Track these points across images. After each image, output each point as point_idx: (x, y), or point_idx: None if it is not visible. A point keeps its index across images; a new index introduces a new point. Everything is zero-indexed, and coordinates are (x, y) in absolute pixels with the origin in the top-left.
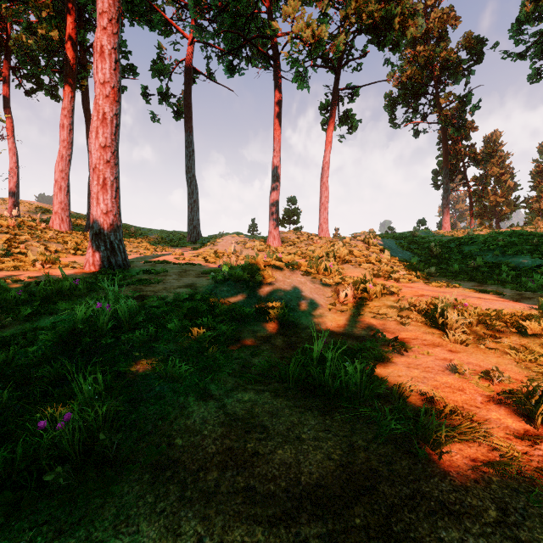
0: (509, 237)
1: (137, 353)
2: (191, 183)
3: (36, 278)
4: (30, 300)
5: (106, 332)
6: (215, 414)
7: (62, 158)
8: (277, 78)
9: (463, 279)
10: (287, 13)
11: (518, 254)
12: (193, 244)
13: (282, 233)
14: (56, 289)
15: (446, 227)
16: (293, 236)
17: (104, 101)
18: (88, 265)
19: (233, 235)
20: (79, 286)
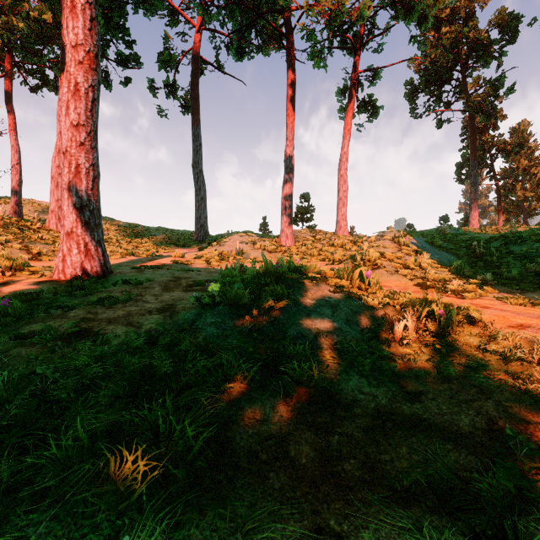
0: None
1: None
2: (198, 179)
3: None
4: None
5: None
6: None
7: (59, 152)
8: (291, 57)
9: (532, 289)
10: None
11: None
12: (199, 244)
13: (295, 232)
14: None
15: (474, 224)
16: (308, 234)
17: (77, 68)
18: (57, 272)
19: (241, 234)
20: (9, 309)
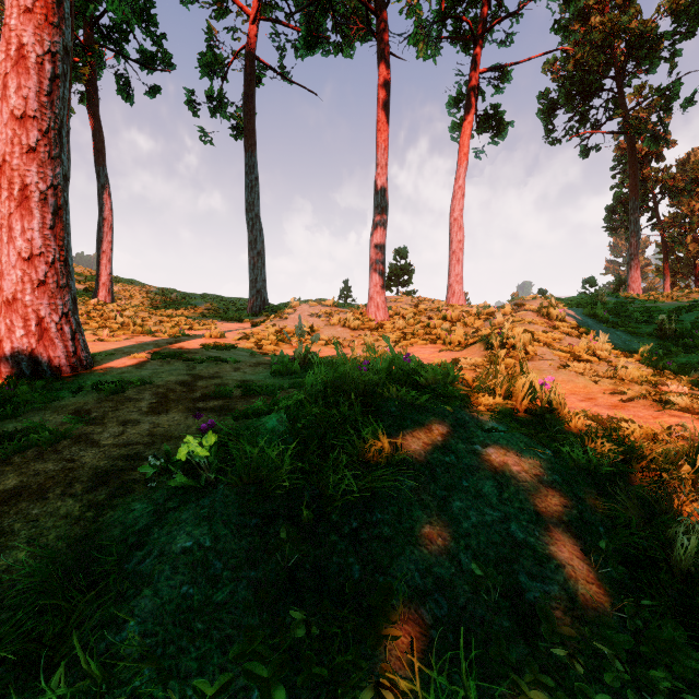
0: None
1: None
2: (253, 227)
3: None
4: None
5: None
6: None
7: None
8: (383, 44)
9: None
10: None
11: None
12: (254, 317)
13: (388, 300)
14: None
15: (635, 289)
16: (407, 303)
17: (22, 20)
18: None
19: (312, 303)
20: None
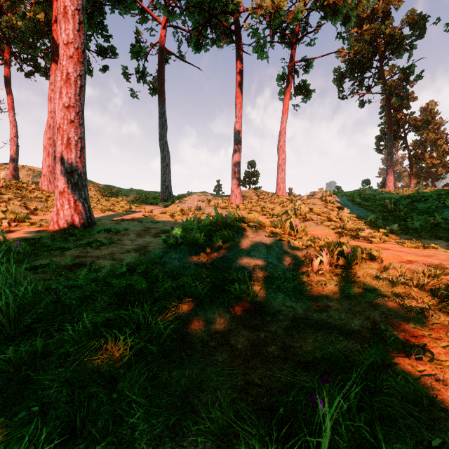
0: None
1: None
2: (163, 149)
3: None
4: None
5: None
6: None
7: (49, 127)
8: (239, 50)
9: (429, 237)
10: None
11: None
12: (164, 202)
13: (243, 192)
14: None
15: (390, 186)
16: (253, 194)
17: (68, 61)
18: (52, 223)
19: (199, 194)
20: (20, 249)
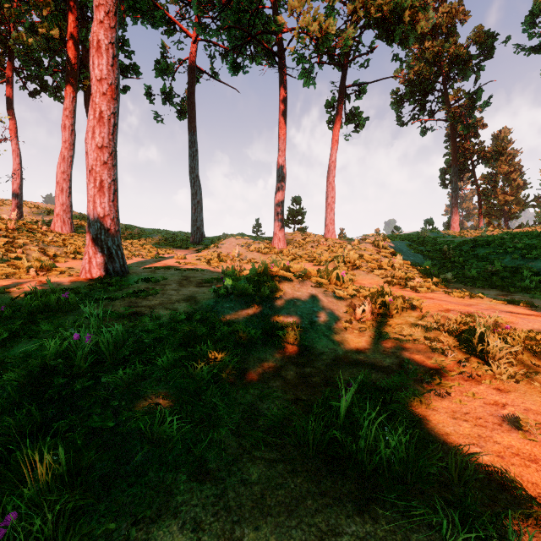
0: (526, 239)
1: (118, 402)
2: (194, 184)
3: (27, 288)
4: (14, 317)
5: (84, 369)
6: (213, 509)
7: (64, 159)
8: (283, 75)
9: (483, 286)
10: (293, 7)
11: (539, 257)
12: (196, 246)
13: (287, 234)
14: (44, 303)
15: (455, 227)
16: (299, 237)
17: (101, 99)
18: (84, 272)
19: (237, 237)
20: (69, 299)
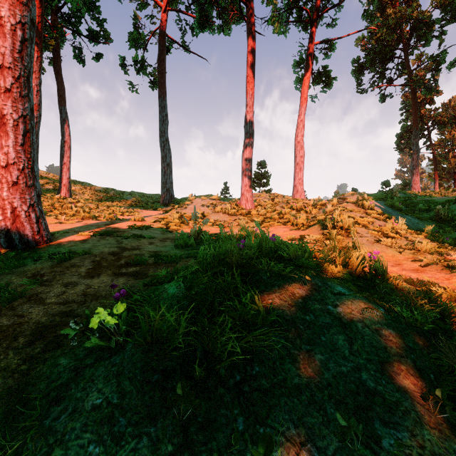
0: None
1: None
2: (164, 147)
3: None
4: None
5: None
6: None
7: None
8: (251, 24)
9: None
10: None
11: None
12: (165, 207)
13: (254, 195)
14: None
15: (416, 188)
16: (266, 198)
17: None
18: None
19: (203, 197)
20: None
